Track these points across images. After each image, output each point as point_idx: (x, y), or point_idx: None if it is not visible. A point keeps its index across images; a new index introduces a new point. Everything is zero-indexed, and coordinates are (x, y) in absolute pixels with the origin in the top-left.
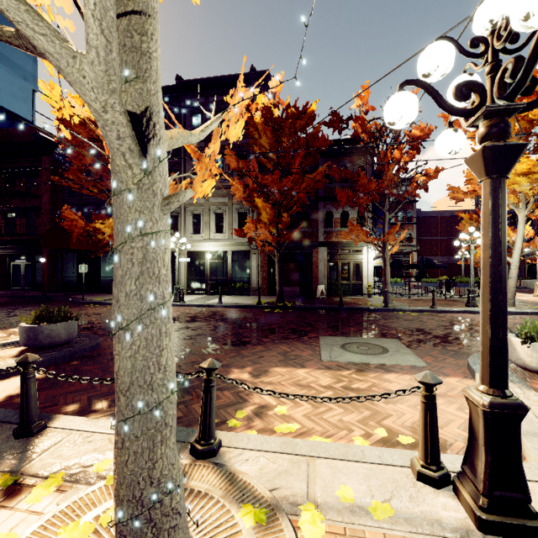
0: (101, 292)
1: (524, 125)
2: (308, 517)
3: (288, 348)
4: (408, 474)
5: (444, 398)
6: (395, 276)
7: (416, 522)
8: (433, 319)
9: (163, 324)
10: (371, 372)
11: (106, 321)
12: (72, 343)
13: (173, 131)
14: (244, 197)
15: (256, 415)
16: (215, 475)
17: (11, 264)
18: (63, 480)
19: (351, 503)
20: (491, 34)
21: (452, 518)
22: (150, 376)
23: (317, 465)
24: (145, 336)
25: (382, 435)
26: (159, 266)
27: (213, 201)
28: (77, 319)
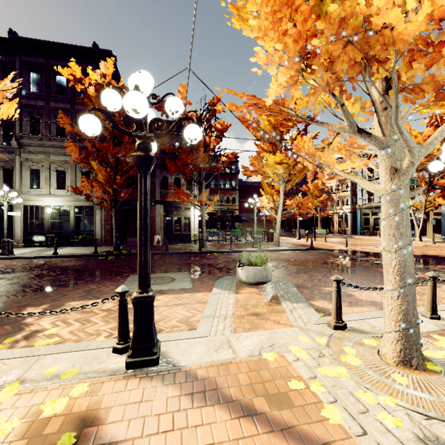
0: None
1: (278, 133)
2: (9, 389)
3: (96, 286)
4: (110, 351)
5: (184, 306)
6: (224, 227)
7: (90, 374)
8: (226, 257)
9: None
10: None
11: None
12: None
13: None
14: (81, 159)
15: (25, 338)
16: None
17: None
18: None
19: (52, 375)
20: None
21: (116, 367)
22: None
23: (45, 359)
24: None
25: None
26: None
27: (55, 158)
28: None
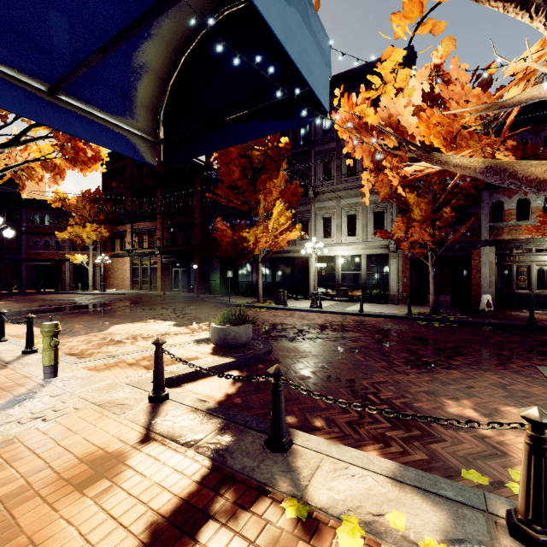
0: (239, 295)
1: None
2: None
3: (500, 379)
4: None
5: None
6: None
7: None
8: None
9: None
10: None
11: (260, 324)
12: (250, 345)
13: None
14: (389, 194)
15: None
16: None
17: (172, 270)
18: (361, 528)
19: None
20: None
21: None
22: None
23: None
24: None
25: None
26: None
27: (345, 202)
28: (253, 322)
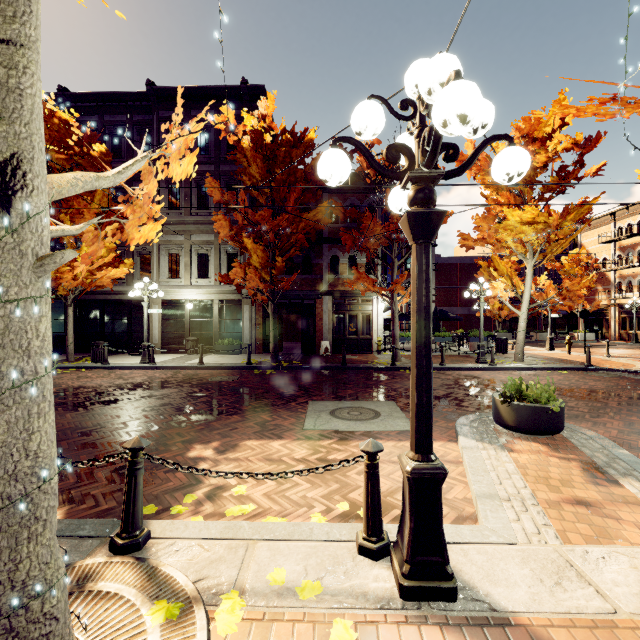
0: None
1: (528, 172)
2: (228, 606)
3: (270, 417)
4: (352, 548)
5: None
6: None
7: (342, 597)
8: (439, 377)
9: (35, 403)
10: (354, 441)
11: None
12: None
13: (67, 176)
14: (231, 236)
15: (208, 498)
16: (133, 571)
17: None
18: None
19: (281, 586)
20: (419, 99)
21: (380, 588)
22: (14, 464)
23: (257, 548)
24: (6, 419)
25: (343, 509)
26: (29, 338)
27: (196, 238)
28: None
